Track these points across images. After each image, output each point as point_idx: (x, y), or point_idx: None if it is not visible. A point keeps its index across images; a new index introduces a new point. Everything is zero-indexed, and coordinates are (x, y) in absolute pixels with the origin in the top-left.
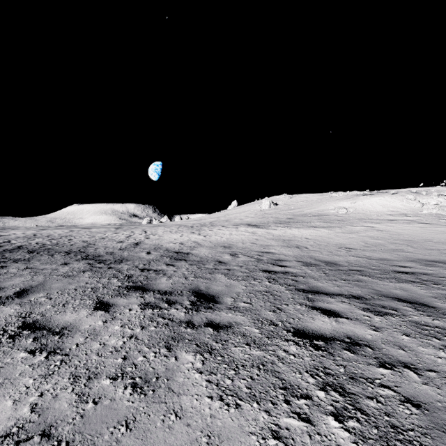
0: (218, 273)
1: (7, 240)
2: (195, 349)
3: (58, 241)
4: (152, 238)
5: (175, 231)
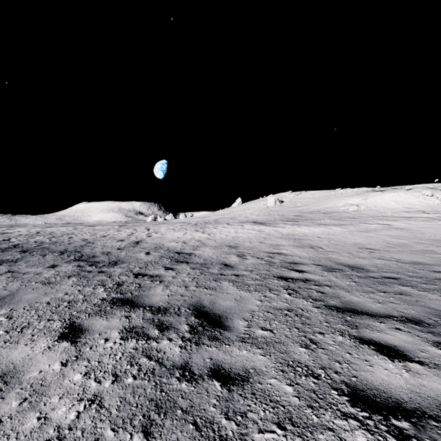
0: (225, 280)
1: (7, 238)
2: (192, 437)
3: (58, 239)
4: (154, 236)
5: (179, 229)
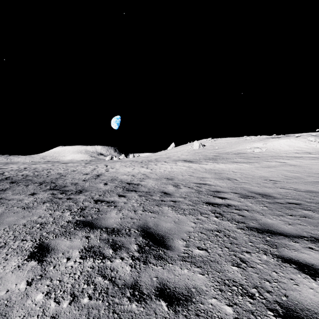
0: (165, 205)
1: (2, 172)
2: None
3: (39, 173)
4: (111, 171)
5: (129, 166)
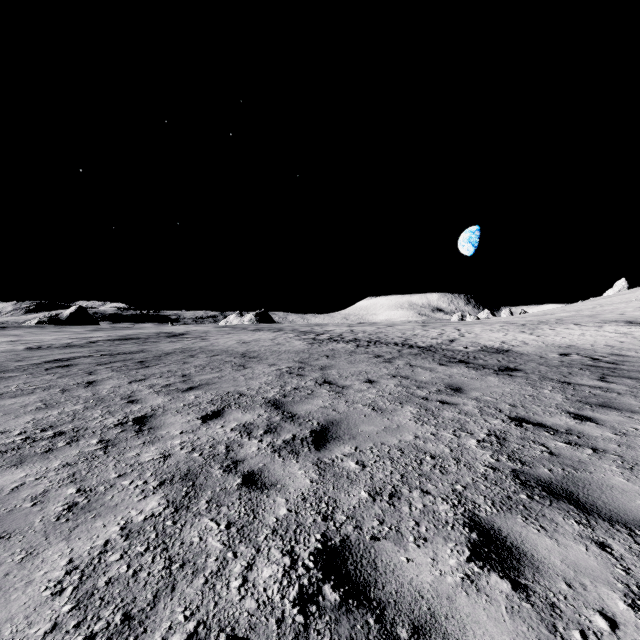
0: (532, 362)
1: (339, 334)
2: (496, 377)
3: (378, 336)
4: (468, 336)
5: (498, 330)
